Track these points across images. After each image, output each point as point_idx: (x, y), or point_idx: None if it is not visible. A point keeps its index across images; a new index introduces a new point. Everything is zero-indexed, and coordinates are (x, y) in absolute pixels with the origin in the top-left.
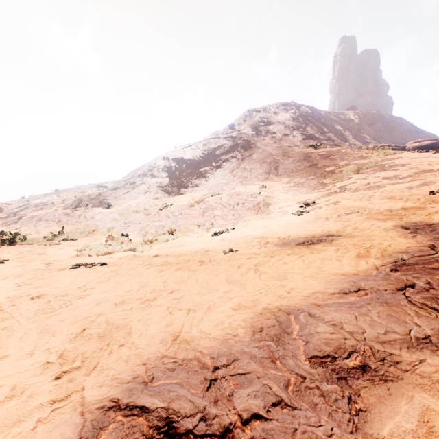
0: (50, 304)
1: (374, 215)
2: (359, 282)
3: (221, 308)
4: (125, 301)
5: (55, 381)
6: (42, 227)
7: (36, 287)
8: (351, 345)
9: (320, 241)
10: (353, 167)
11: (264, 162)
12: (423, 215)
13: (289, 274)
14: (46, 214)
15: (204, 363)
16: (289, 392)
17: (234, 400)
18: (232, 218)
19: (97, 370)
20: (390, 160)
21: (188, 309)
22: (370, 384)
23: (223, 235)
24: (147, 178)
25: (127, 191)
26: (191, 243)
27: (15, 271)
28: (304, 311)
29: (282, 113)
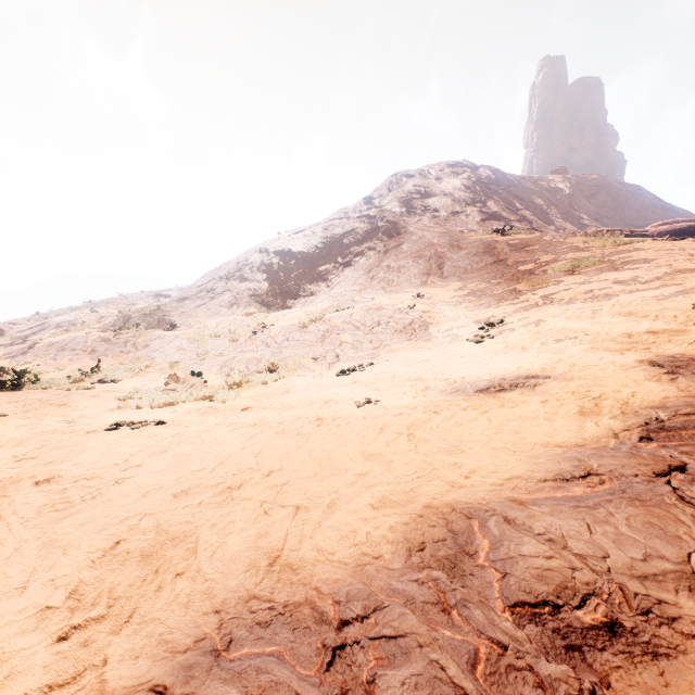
0: (66, 493)
1: (603, 343)
2: (587, 460)
3: (353, 505)
4: (191, 490)
5: (57, 645)
6: (66, 360)
7: (46, 462)
8: (585, 581)
9: (515, 386)
10: (564, 265)
11: (420, 256)
12: (685, 342)
13: (465, 444)
14: (72, 339)
15: (322, 613)
16: (477, 676)
17: (377, 694)
18: (370, 347)
19: (134, 622)
20: (624, 254)
21: (297, 505)
22: (626, 662)
23: (355, 375)
24: (233, 281)
25: (201, 303)
26: (302, 387)
27: (15, 434)
28: (497, 514)
29: (449, 179)
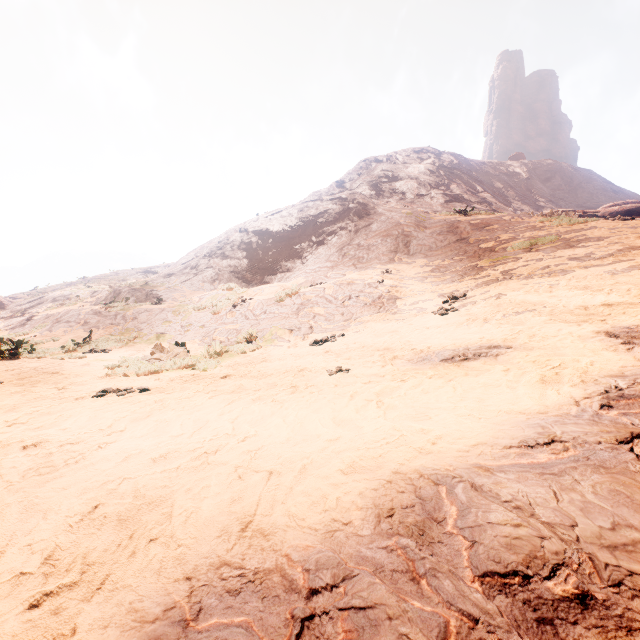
0: (50, 458)
1: (561, 315)
2: (550, 427)
3: (324, 470)
4: (170, 454)
5: (28, 613)
6: (61, 332)
7: (35, 427)
8: (554, 551)
9: (479, 355)
10: (523, 243)
11: (388, 235)
12: (639, 314)
13: (432, 411)
14: (67, 312)
15: (291, 581)
16: None
17: None
18: (341, 319)
19: (105, 589)
20: (579, 232)
21: (270, 470)
22: (600, 637)
23: (327, 345)
24: (215, 259)
25: (186, 279)
26: (278, 356)
27: (9, 400)
28: (464, 480)
29: (415, 164)
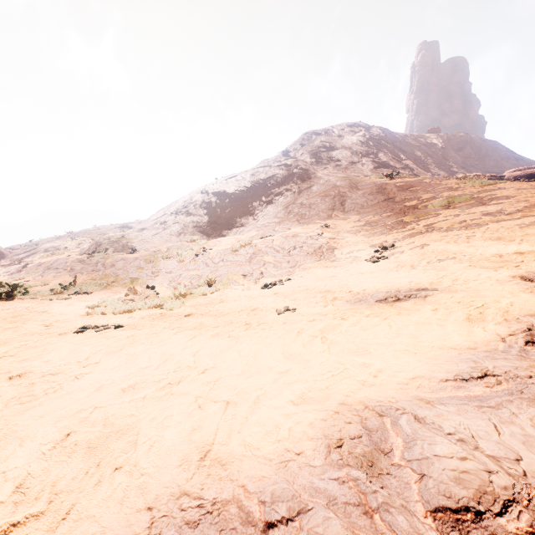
0: (32, 387)
1: (479, 262)
2: (482, 362)
3: (276, 401)
4: (138, 385)
5: None
6: (51, 277)
7: (21, 359)
8: (503, 486)
9: (409, 297)
10: (442, 201)
11: (327, 195)
12: None
13: (371, 346)
14: (56, 261)
15: (248, 513)
16: None
17: None
18: (288, 266)
19: (70, 519)
20: (490, 192)
21: (227, 401)
22: None
23: (275, 288)
24: (181, 216)
25: (156, 233)
26: (234, 298)
27: (2, 335)
28: (407, 412)
29: (349, 136)
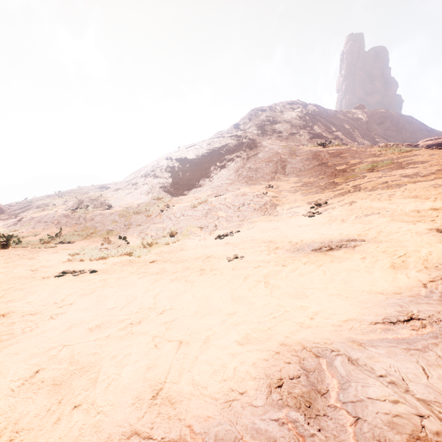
0: (12, 326)
1: (400, 217)
2: (407, 306)
3: (223, 341)
4: (103, 324)
5: None
6: (41, 229)
7: (7, 300)
8: (435, 431)
9: (340, 246)
10: (367, 165)
11: (270, 161)
12: None
13: (308, 290)
14: (45, 215)
15: None
16: None
17: None
18: (237, 220)
19: None
20: (407, 158)
21: (180, 340)
22: None
23: (227, 238)
24: (149, 178)
25: (129, 192)
26: (192, 247)
27: None
28: (341, 354)
29: (289, 112)
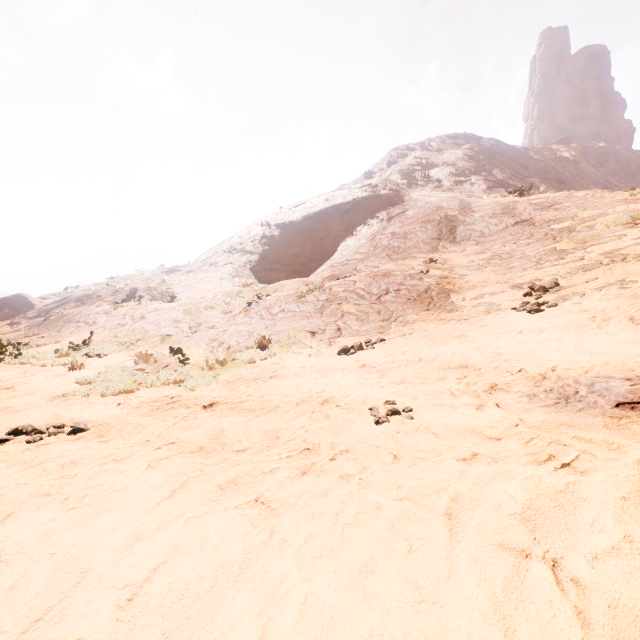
0: None
1: None
2: None
3: None
4: None
5: None
6: (68, 332)
7: None
8: None
9: None
10: (619, 217)
11: (428, 221)
12: None
13: None
14: (79, 312)
15: None
16: None
17: None
18: (378, 318)
19: None
20: None
21: None
22: None
23: (361, 354)
24: (235, 254)
25: (204, 276)
26: (294, 370)
27: None
28: None
29: (451, 150)
